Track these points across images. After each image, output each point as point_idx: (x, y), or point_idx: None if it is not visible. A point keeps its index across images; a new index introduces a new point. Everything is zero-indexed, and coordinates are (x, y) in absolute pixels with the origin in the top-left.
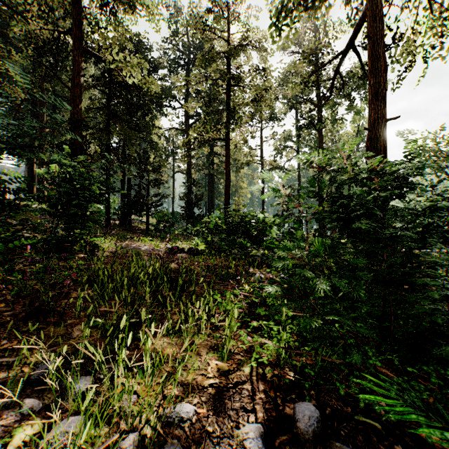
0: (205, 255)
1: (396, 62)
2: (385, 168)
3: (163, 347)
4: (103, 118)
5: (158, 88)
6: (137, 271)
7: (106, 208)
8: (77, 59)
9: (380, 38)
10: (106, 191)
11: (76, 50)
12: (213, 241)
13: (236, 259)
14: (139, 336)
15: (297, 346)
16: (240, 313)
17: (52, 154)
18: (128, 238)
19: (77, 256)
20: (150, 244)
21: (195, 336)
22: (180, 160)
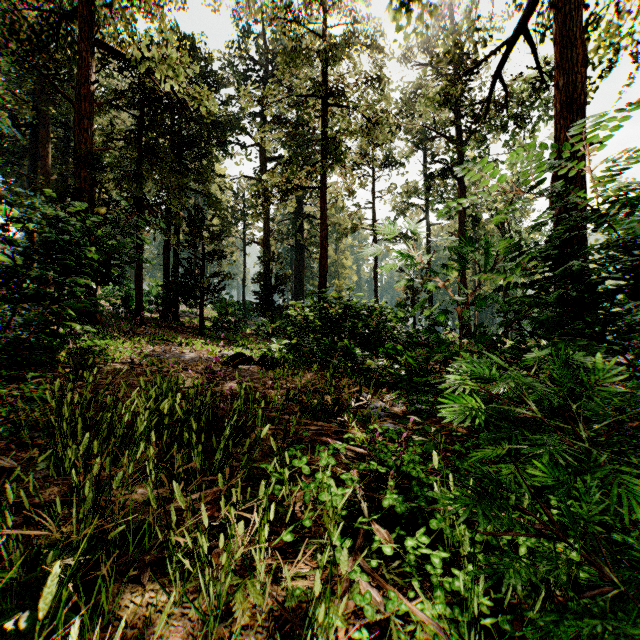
0: (285, 369)
1: (589, 62)
2: (638, 201)
3: (149, 636)
4: (136, 158)
5: (214, 106)
6: (141, 406)
7: (137, 294)
8: (85, 56)
9: (575, 10)
10: (137, 268)
11: (83, 43)
12: (301, 345)
13: (336, 375)
14: (98, 591)
15: (490, 606)
16: (351, 508)
17: (1, 187)
18: (167, 339)
19: (59, 372)
20: (201, 349)
21: (237, 594)
22: (250, 219)
